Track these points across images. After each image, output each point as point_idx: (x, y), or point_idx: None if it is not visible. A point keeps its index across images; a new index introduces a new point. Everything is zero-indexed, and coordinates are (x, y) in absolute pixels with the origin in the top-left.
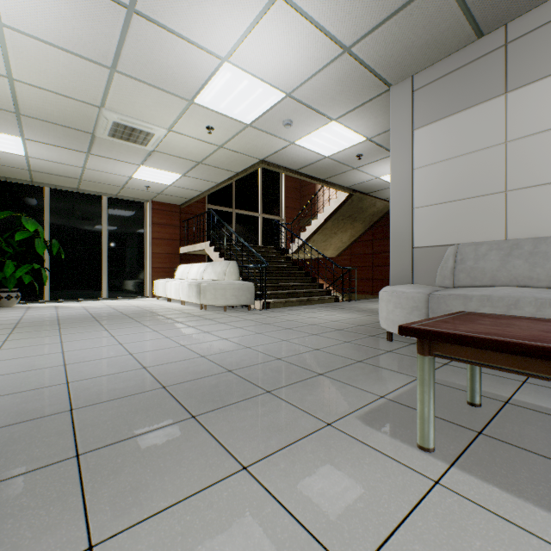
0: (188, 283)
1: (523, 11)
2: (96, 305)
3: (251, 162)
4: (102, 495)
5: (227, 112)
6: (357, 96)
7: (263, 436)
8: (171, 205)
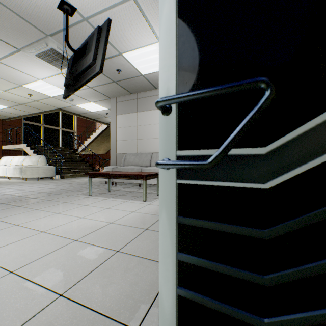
0: (14, 167)
1: (140, 92)
2: None
3: (54, 108)
4: (16, 204)
5: (41, 91)
6: (99, 98)
7: (54, 198)
8: None
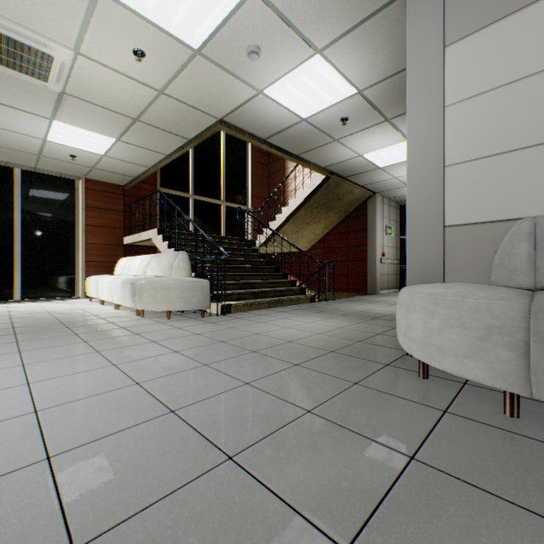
0: (122, 281)
1: None
2: None
3: (207, 122)
4: None
5: (161, 20)
6: (357, 4)
7: None
8: (112, 185)
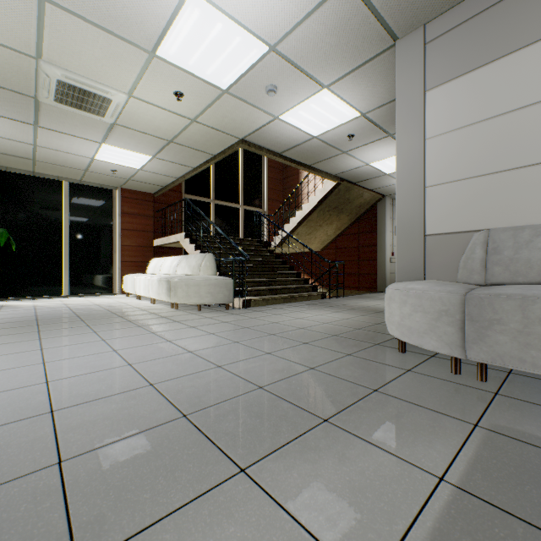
0: (158, 279)
1: None
2: (52, 303)
3: (230, 141)
4: None
5: (198, 71)
6: (355, 54)
7: None
8: (144, 193)
